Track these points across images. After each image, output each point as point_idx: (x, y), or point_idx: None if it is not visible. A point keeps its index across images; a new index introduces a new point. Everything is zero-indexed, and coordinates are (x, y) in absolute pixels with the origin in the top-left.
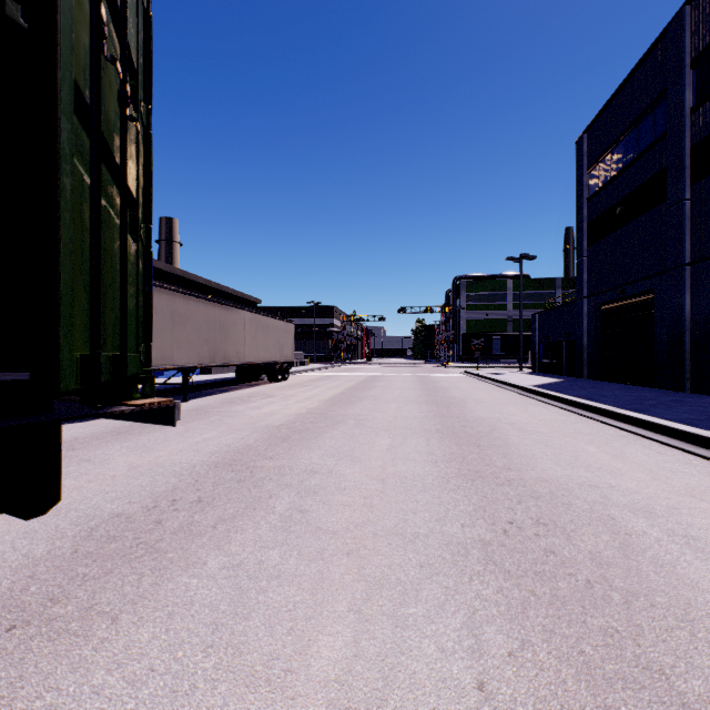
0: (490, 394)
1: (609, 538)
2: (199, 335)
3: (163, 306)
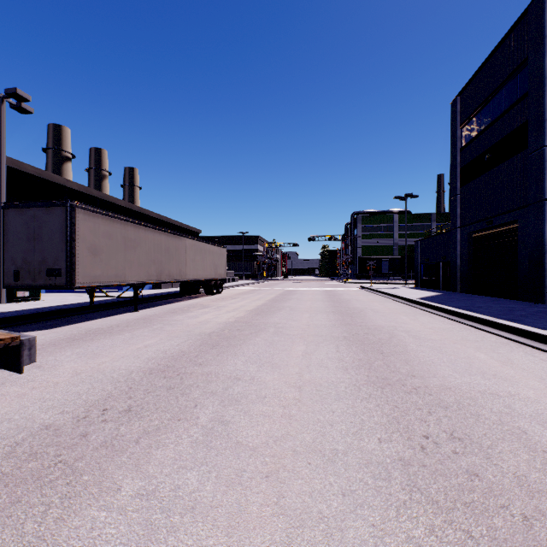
0: (384, 305)
1: (529, 457)
2: (147, 257)
3: (117, 233)
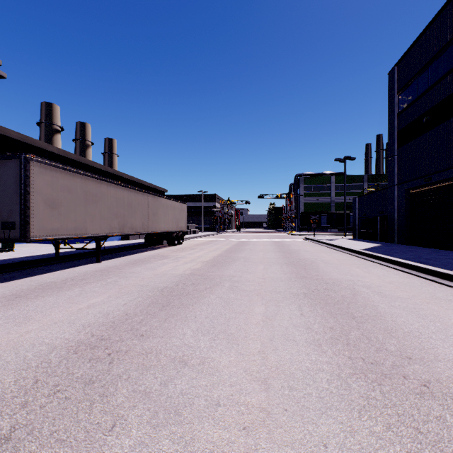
0: (332, 256)
1: None
2: (109, 211)
3: (77, 188)
